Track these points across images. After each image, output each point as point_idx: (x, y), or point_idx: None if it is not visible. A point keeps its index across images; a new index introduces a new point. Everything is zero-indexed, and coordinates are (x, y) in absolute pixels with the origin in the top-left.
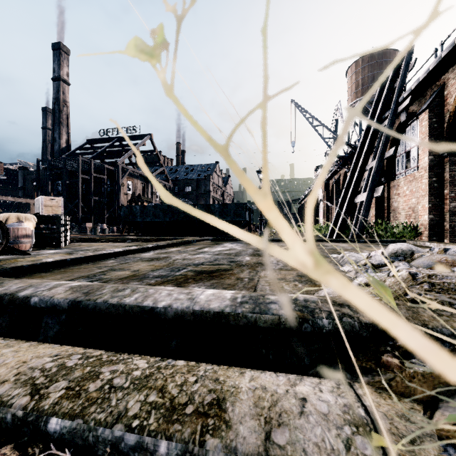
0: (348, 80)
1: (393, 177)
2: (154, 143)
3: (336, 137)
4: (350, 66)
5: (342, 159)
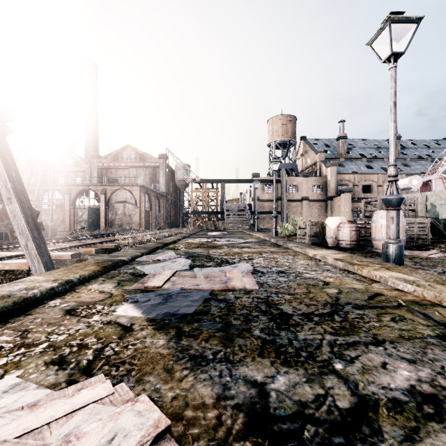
0: None
1: None
2: None
3: None
4: None
5: None
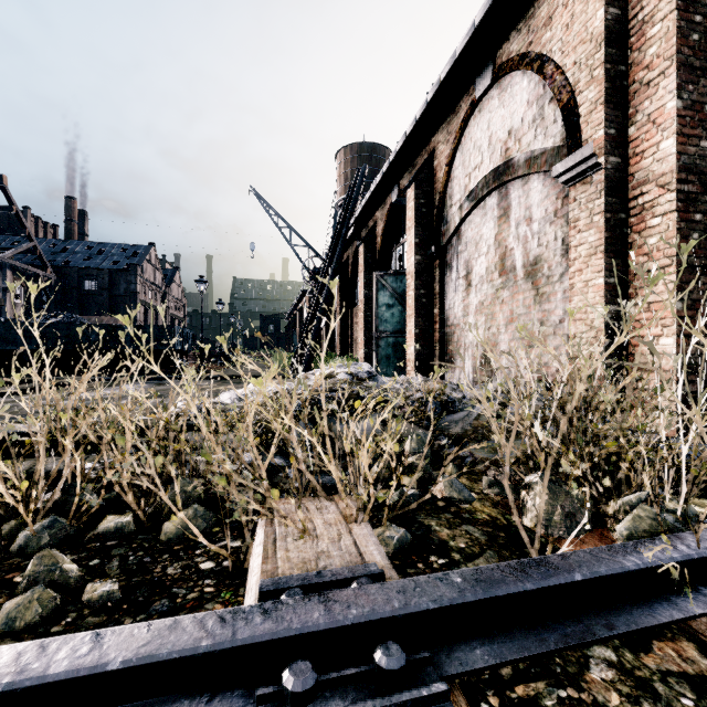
0: (337, 168)
1: (356, 303)
2: (9, 194)
3: (306, 245)
4: (339, 151)
5: (312, 274)
